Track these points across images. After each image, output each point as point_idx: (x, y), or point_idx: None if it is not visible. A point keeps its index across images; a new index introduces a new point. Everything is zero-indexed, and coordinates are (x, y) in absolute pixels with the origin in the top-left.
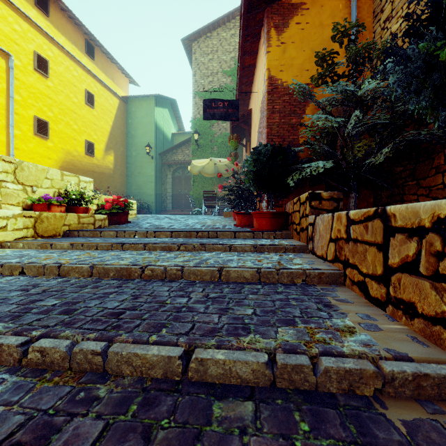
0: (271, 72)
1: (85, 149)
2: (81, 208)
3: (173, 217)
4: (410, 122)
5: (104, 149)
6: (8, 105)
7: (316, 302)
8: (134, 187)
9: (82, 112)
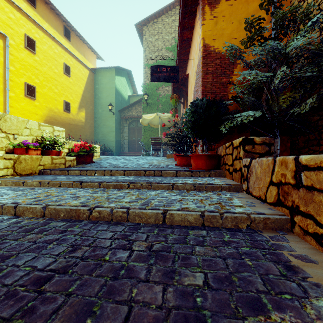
0: (205, 40)
1: (63, 107)
2: (54, 152)
3: (127, 158)
4: None
5: (78, 107)
6: (4, 74)
7: (274, 260)
8: (100, 135)
9: (61, 80)
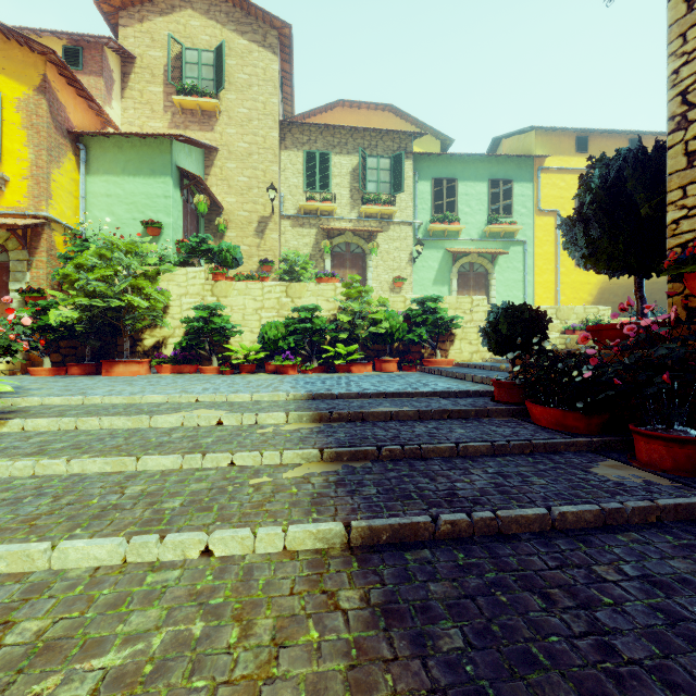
0: None
1: None
2: None
3: None
4: None
5: None
6: (555, 251)
7: None
8: None
9: None
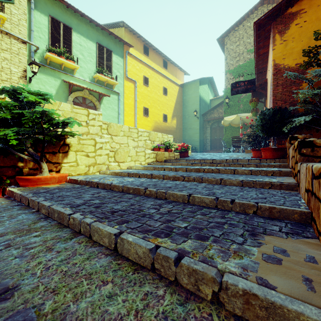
0: (275, 61)
1: (163, 119)
2: (169, 150)
3: (212, 154)
4: None
5: (171, 117)
6: (134, 104)
7: (269, 177)
8: (186, 137)
9: (161, 99)
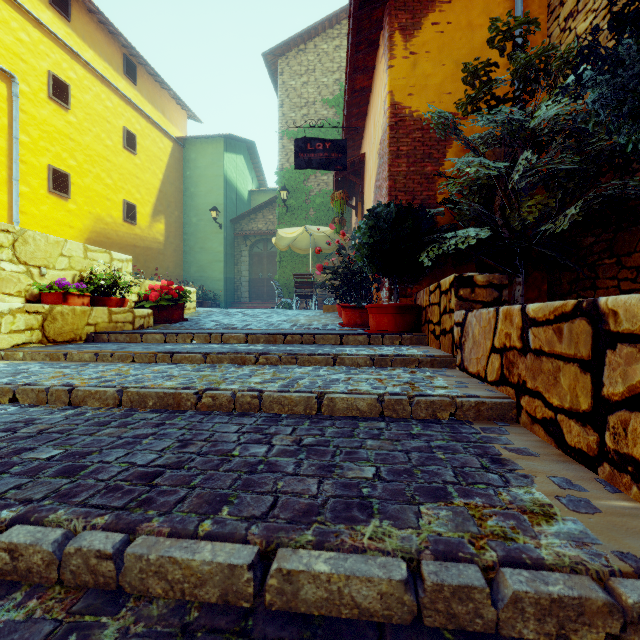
0: (395, 96)
1: (123, 213)
2: (113, 300)
3: (249, 313)
4: (608, 168)
5: (151, 214)
6: (10, 149)
7: (478, 453)
8: (194, 269)
9: (119, 160)
